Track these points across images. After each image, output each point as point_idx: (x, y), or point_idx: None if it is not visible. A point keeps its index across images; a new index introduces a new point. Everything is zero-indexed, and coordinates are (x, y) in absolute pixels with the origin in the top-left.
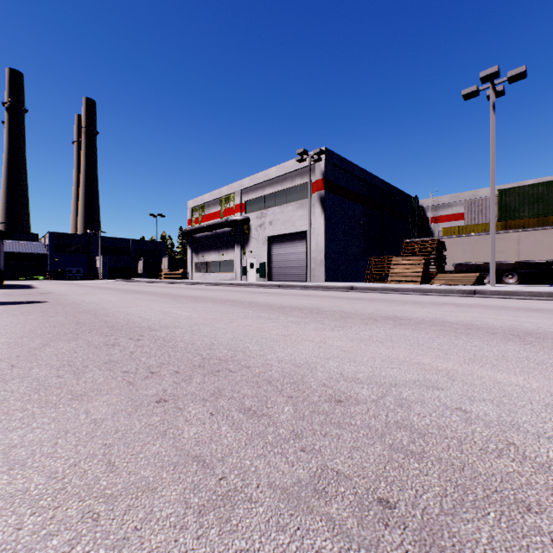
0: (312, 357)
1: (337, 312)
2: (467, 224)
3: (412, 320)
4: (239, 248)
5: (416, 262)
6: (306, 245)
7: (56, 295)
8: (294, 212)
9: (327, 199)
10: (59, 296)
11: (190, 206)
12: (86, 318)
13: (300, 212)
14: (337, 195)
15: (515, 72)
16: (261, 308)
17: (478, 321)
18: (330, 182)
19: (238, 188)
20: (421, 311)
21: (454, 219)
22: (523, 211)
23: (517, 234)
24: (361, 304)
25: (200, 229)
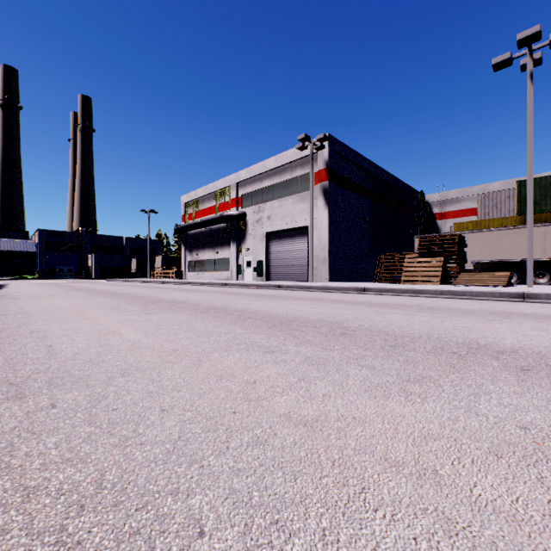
0: None
1: (374, 332)
2: (479, 219)
3: (526, 357)
4: (235, 245)
5: (433, 259)
6: (307, 242)
7: (2, 300)
8: (294, 205)
9: (331, 190)
10: (3, 301)
11: (184, 202)
12: None
13: (300, 206)
14: (341, 187)
15: None
16: (256, 322)
17: None
18: (334, 173)
19: (234, 181)
20: (500, 330)
21: (463, 215)
22: (545, 204)
23: (543, 229)
24: (395, 315)
25: (193, 225)
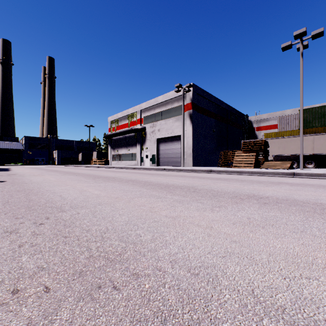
0: (206, 253)
1: (208, 190)
2: (279, 131)
3: (270, 199)
4: (139, 146)
5: (250, 154)
6: (180, 144)
7: (17, 176)
8: (173, 123)
9: (194, 115)
10: (18, 177)
11: (109, 120)
12: (18, 197)
13: (177, 124)
14: (200, 113)
15: (316, 31)
16: (152, 186)
17: (322, 200)
18: (195, 105)
19: (139, 109)
20: (269, 189)
21: (270, 128)
22: (314, 123)
23: (312, 137)
24: (222, 183)
25: (115, 134)
